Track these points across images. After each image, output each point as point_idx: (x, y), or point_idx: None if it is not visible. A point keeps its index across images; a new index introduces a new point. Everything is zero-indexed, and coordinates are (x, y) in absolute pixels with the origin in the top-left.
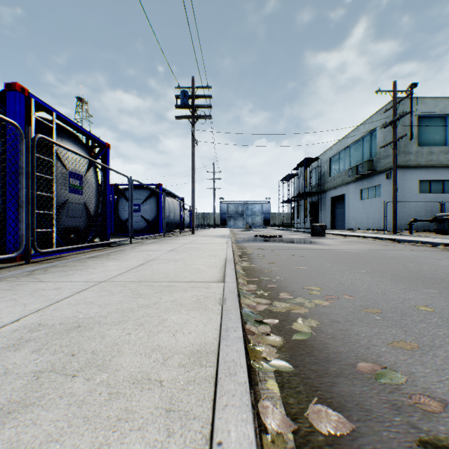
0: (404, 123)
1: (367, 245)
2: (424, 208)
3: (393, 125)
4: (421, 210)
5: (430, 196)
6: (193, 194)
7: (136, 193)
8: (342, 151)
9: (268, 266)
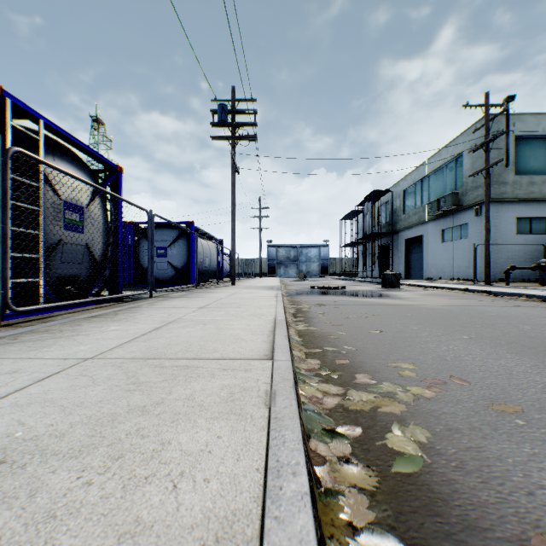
0: (498, 146)
1: (456, 299)
2: (522, 253)
3: (486, 148)
4: (519, 255)
5: (530, 238)
6: (234, 235)
7: (161, 234)
8: (418, 181)
9: (332, 329)
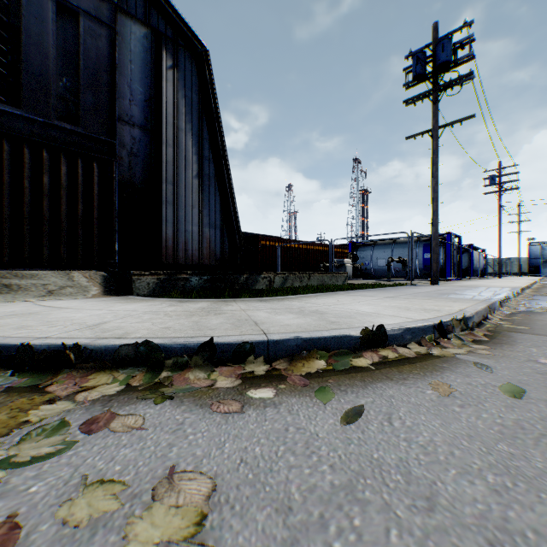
0: None
1: None
2: None
3: None
4: None
5: None
6: (499, 249)
7: None
8: None
9: None
